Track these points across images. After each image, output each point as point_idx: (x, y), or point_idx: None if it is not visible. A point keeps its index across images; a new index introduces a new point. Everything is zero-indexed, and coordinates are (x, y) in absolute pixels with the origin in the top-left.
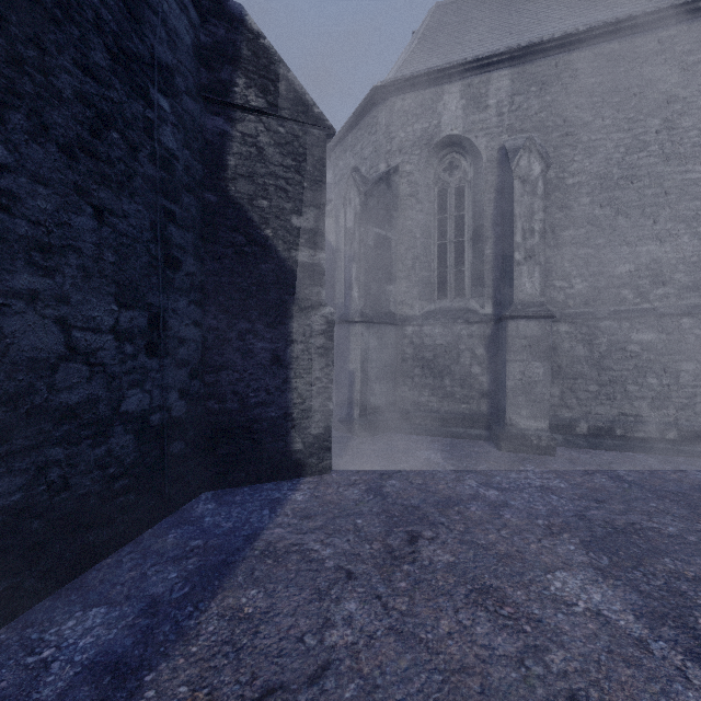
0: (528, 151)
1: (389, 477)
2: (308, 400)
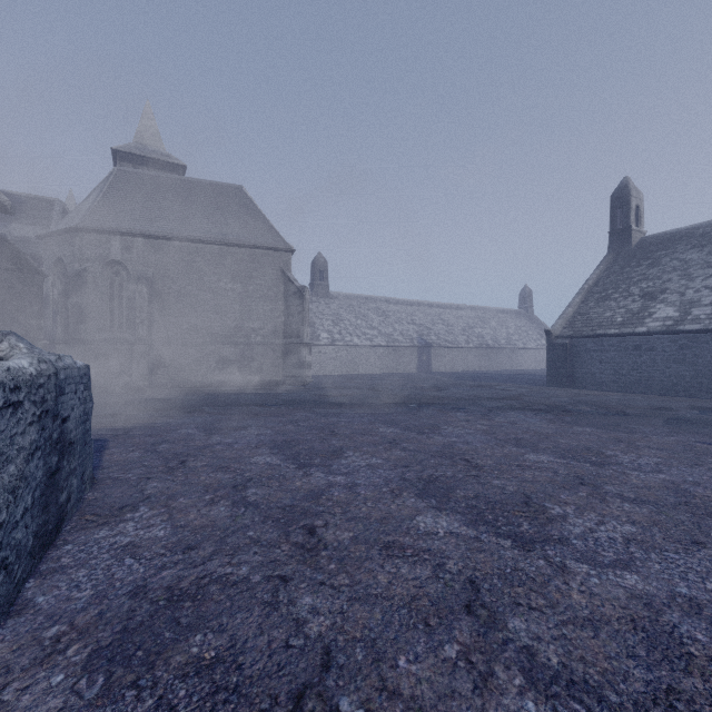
0: (142, 283)
1: None
2: None
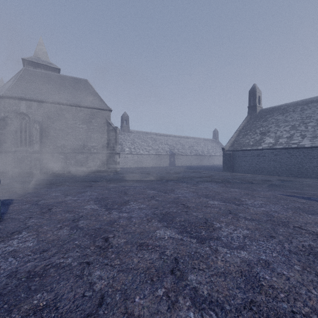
0: (36, 124)
1: None
2: None
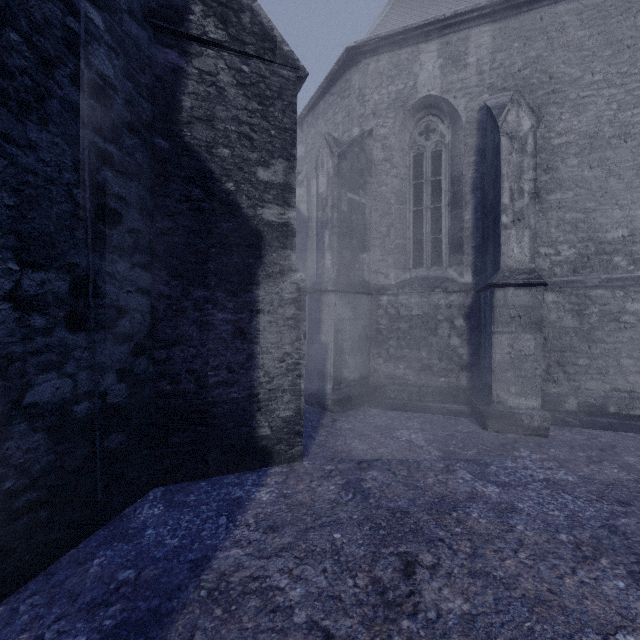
0: (517, 105)
1: (368, 466)
2: (276, 378)
